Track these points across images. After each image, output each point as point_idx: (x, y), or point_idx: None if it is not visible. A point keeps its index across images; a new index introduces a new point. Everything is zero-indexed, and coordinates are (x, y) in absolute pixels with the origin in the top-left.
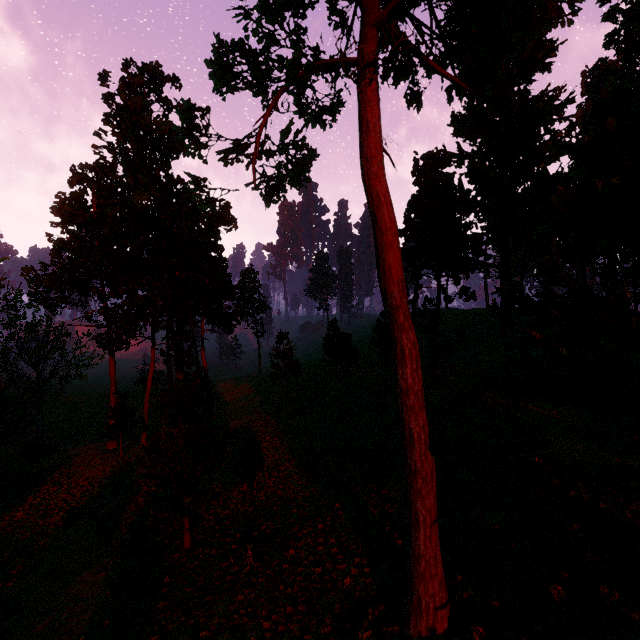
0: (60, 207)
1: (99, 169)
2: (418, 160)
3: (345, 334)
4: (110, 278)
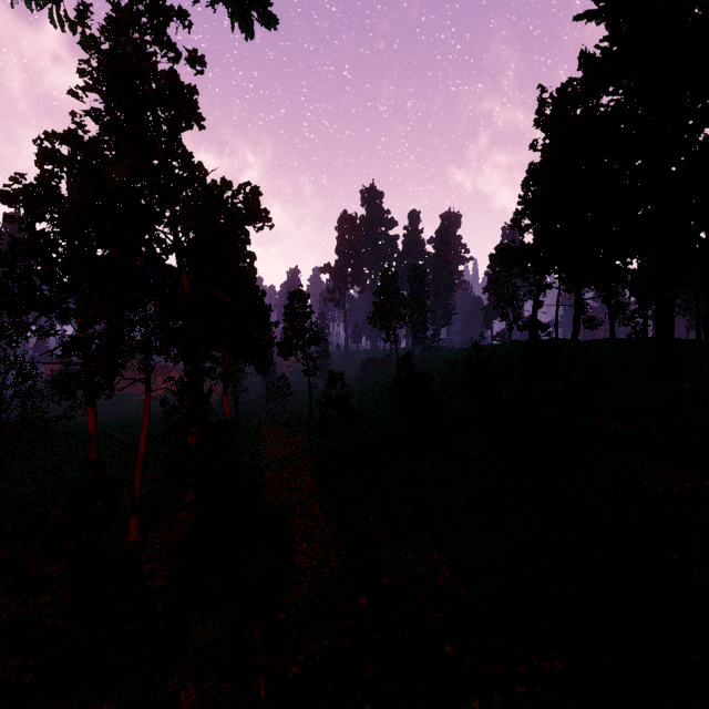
0: (14, 193)
1: (71, 139)
2: (544, 101)
3: (424, 375)
4: (80, 294)
